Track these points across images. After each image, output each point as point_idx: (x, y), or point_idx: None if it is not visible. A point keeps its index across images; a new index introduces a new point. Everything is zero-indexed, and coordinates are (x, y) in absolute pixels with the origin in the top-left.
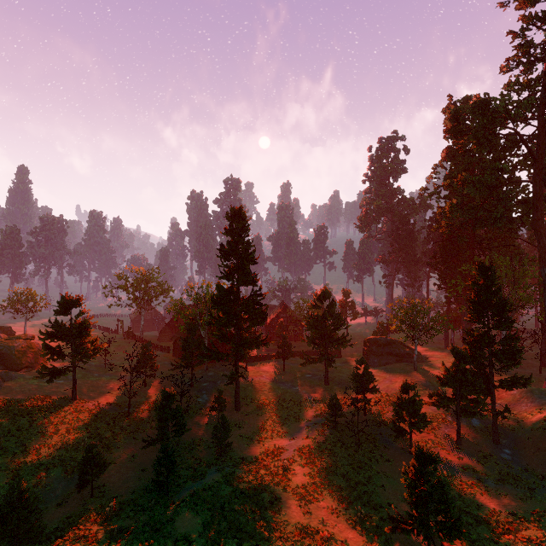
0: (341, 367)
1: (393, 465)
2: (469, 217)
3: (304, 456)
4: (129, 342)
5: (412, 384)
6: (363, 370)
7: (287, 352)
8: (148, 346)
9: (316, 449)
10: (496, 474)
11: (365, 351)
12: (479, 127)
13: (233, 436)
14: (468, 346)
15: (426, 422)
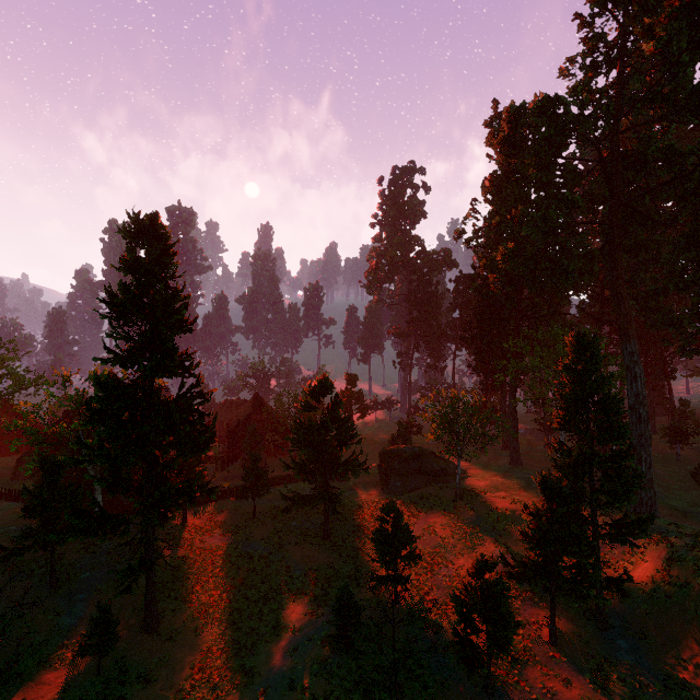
0: (348, 498)
1: None
2: (526, 272)
3: None
4: None
5: (493, 562)
6: (392, 524)
7: (260, 486)
8: None
9: None
10: None
11: (383, 468)
12: (544, 140)
13: None
14: (562, 473)
15: (515, 629)
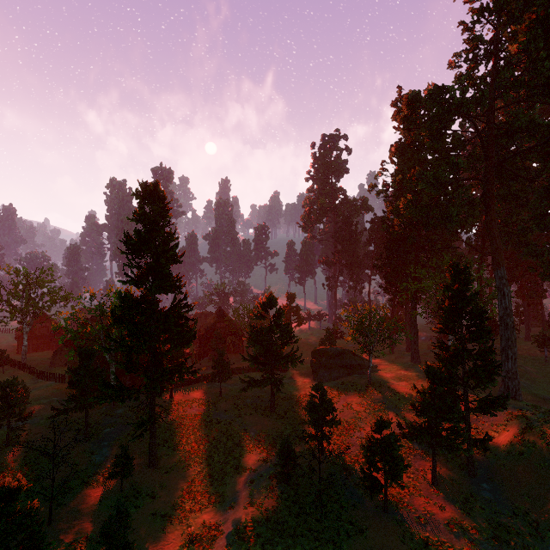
0: (288, 384)
1: (369, 538)
2: (422, 216)
3: (246, 544)
4: (2, 371)
5: (388, 421)
6: (319, 398)
7: (225, 373)
8: (11, 386)
9: (264, 525)
10: (488, 528)
11: (314, 363)
12: (435, 118)
13: (141, 517)
14: (442, 363)
15: (404, 469)
